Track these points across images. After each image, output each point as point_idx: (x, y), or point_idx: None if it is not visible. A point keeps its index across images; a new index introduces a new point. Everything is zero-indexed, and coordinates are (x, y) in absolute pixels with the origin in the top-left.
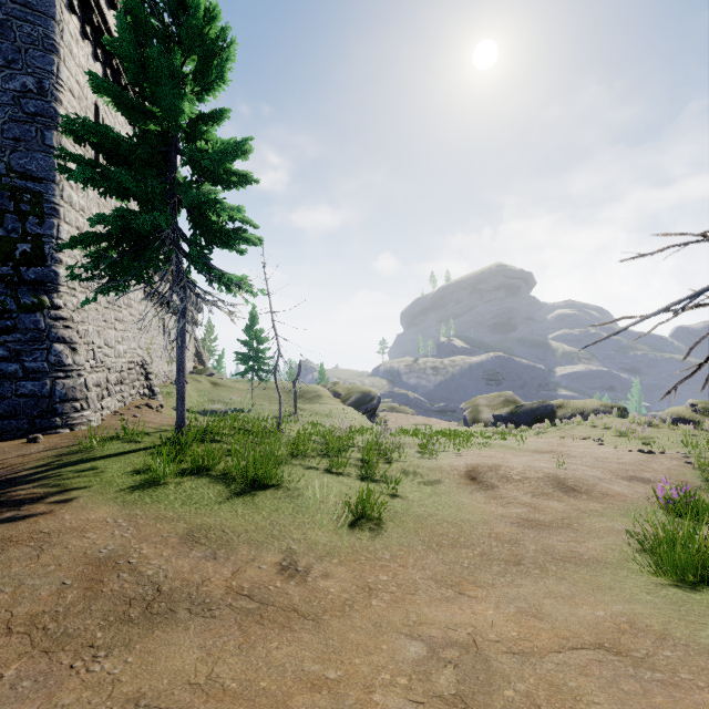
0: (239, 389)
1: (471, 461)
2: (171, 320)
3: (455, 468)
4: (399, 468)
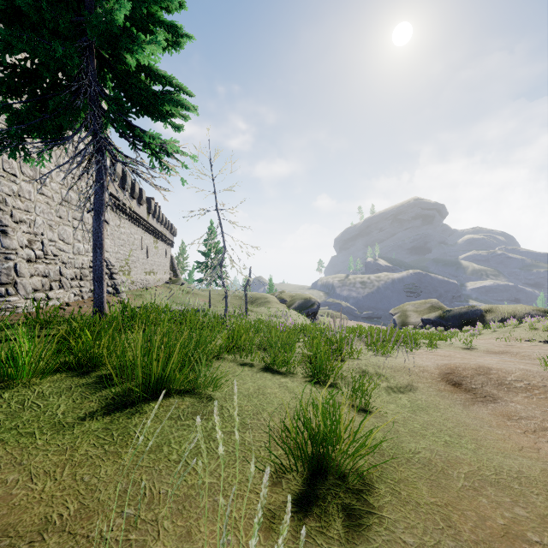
0: (203, 296)
1: (435, 360)
2: (148, 239)
3: (424, 368)
4: (355, 367)
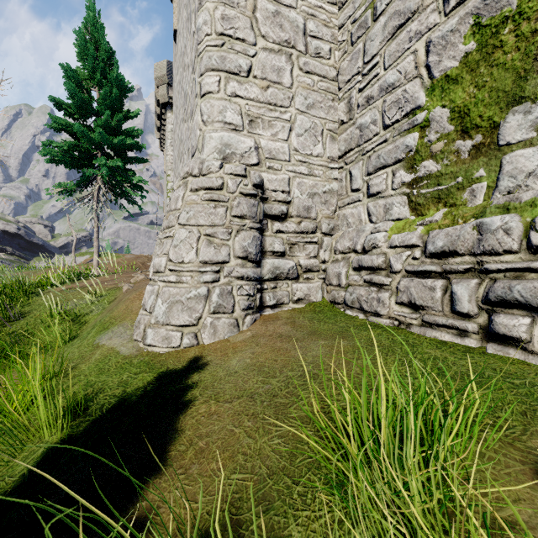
0: None
1: None
2: None
3: None
4: None
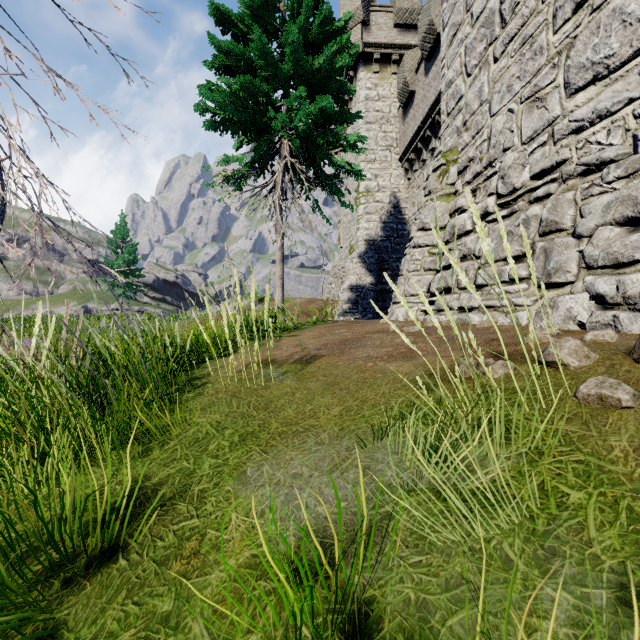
0: None
1: None
2: None
3: None
4: None
